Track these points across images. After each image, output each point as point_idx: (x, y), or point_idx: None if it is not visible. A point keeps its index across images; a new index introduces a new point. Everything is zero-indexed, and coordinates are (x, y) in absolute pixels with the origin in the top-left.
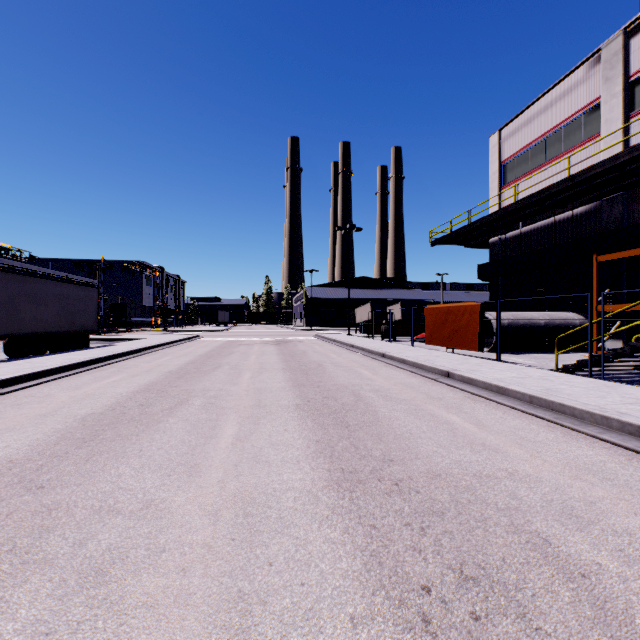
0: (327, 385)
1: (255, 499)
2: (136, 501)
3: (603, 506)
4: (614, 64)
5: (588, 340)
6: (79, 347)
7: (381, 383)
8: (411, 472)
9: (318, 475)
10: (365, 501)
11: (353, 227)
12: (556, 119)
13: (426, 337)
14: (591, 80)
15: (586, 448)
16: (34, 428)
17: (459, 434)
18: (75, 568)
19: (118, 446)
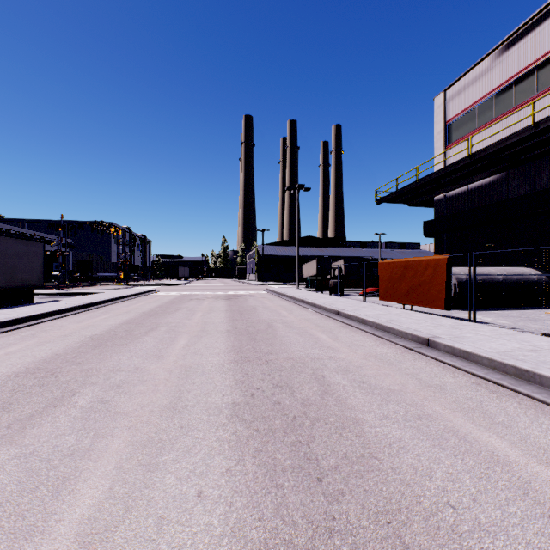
0: (279, 359)
1: None
2: None
3: None
4: None
5: None
6: (20, 303)
7: (347, 355)
8: None
9: None
10: None
11: (302, 187)
12: (506, 74)
13: (380, 293)
14: (546, 30)
15: None
16: None
17: None
18: None
19: None
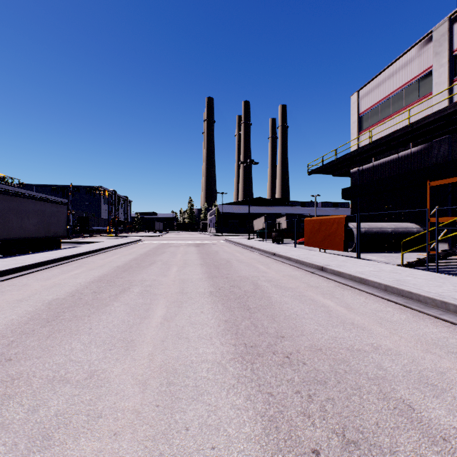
0: (233, 276)
1: (176, 370)
2: (82, 372)
3: (451, 376)
4: (442, 42)
5: (426, 243)
6: (53, 248)
7: (273, 275)
8: (298, 346)
9: (226, 349)
10: (263, 371)
11: (252, 161)
12: (399, 83)
13: (305, 241)
14: (425, 54)
15: (431, 326)
16: (11, 310)
17: (333, 315)
18: (26, 433)
19: (73, 325)
